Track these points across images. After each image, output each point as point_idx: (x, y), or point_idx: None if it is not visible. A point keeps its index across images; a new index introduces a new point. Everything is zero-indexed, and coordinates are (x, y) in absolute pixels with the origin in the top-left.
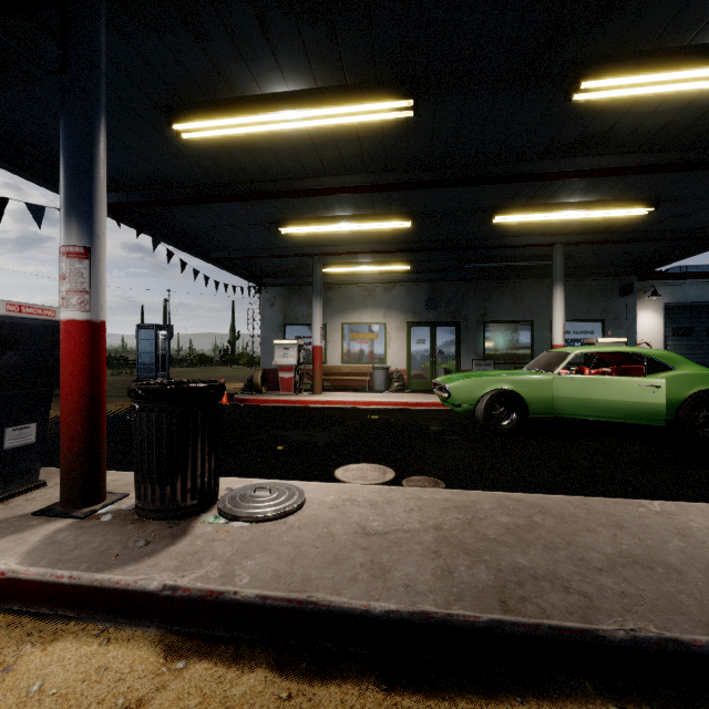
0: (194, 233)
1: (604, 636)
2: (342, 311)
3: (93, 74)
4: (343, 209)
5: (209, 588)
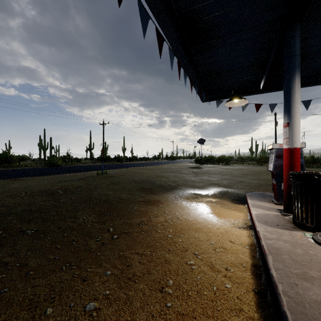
0: None
1: None
2: None
3: (290, 60)
4: None
5: (260, 236)
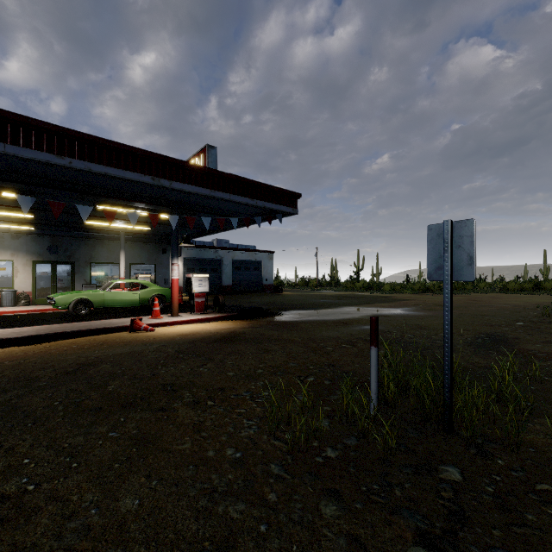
0: None
1: (68, 332)
2: None
3: None
4: None
5: None
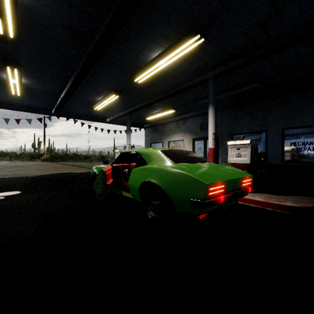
0: (90, 115)
1: None
2: (168, 136)
3: None
4: (96, 97)
5: None
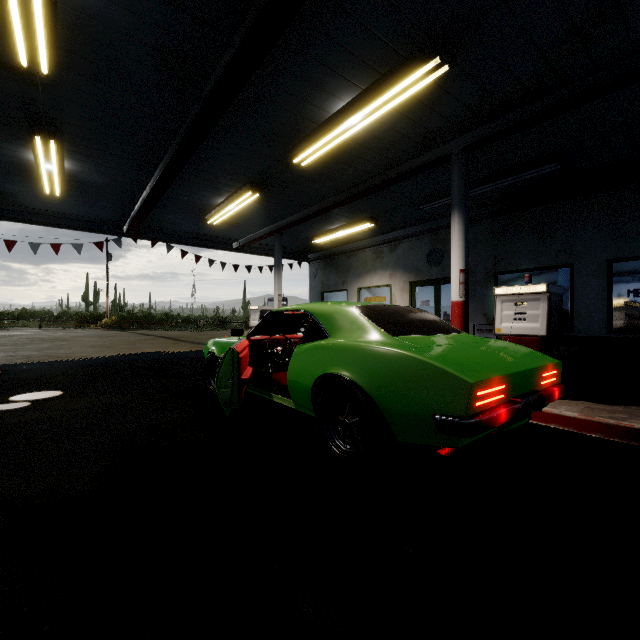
0: (199, 235)
1: None
2: (358, 276)
3: None
4: (213, 197)
5: None
